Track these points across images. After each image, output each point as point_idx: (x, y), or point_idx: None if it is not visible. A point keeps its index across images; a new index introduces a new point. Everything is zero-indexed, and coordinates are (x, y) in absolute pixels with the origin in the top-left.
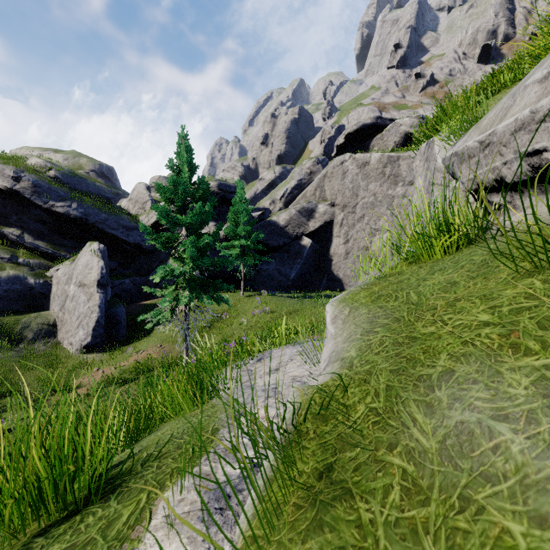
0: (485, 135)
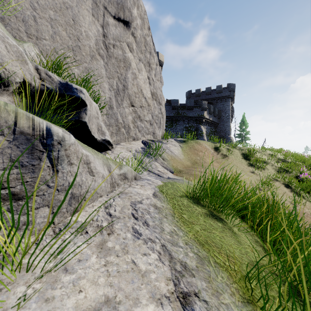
0: None
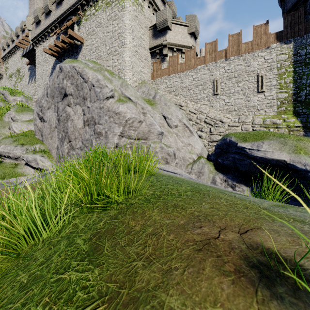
0: (2, 150)
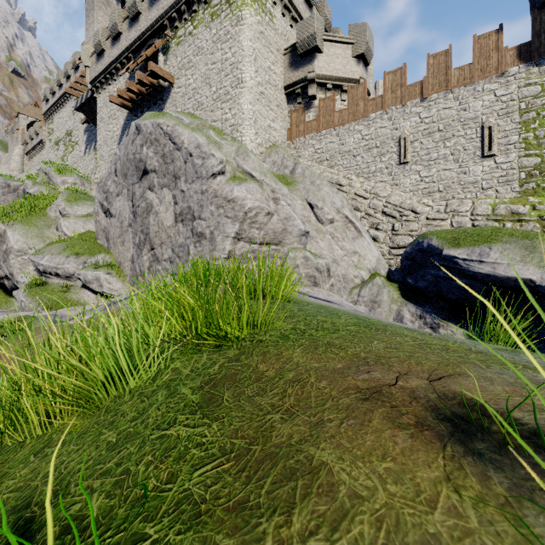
0: (47, 264)
